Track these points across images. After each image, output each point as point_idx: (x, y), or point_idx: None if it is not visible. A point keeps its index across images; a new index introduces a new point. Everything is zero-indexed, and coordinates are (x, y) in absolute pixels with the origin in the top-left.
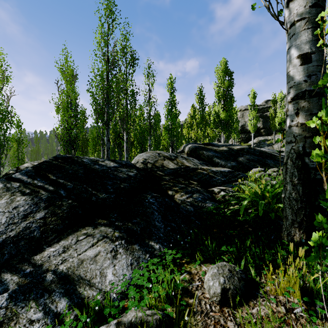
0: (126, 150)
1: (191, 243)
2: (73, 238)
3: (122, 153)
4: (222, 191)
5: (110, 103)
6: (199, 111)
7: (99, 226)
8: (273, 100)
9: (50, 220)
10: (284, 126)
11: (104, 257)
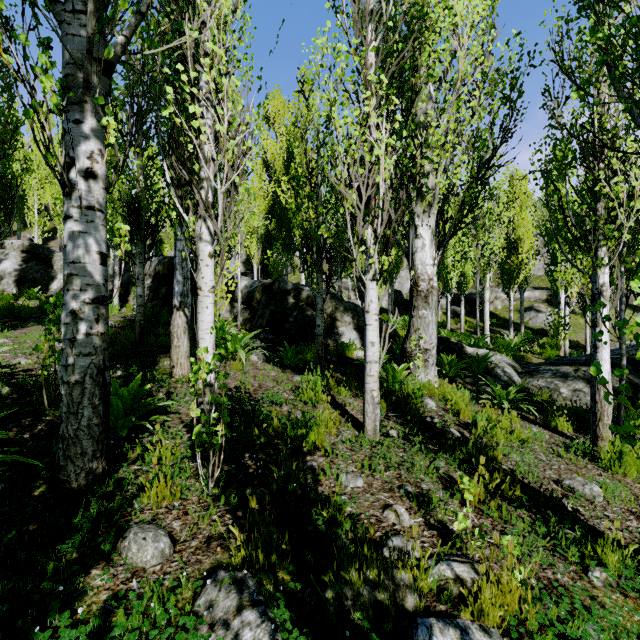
0: None
1: None
2: None
3: None
4: None
5: None
6: None
7: None
8: None
9: None
10: None
11: None
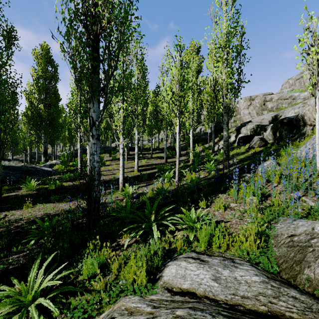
0: None
1: None
2: None
3: None
4: None
5: None
6: None
7: None
8: None
9: None
10: None
11: None
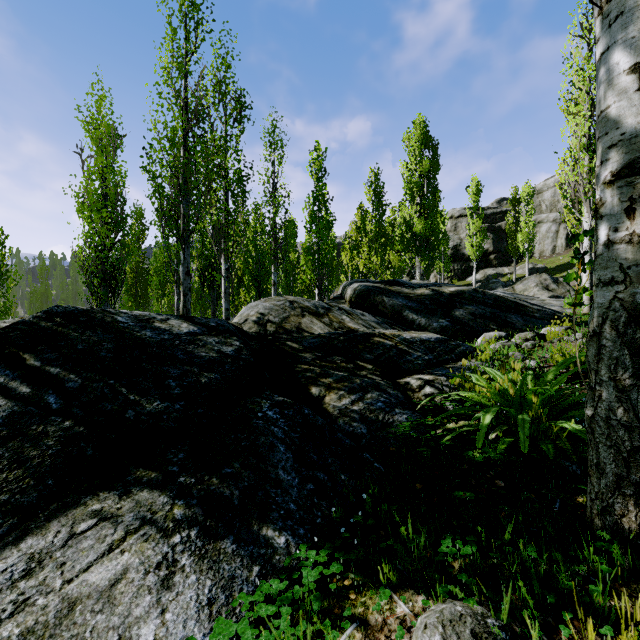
0: (226, 295)
1: (366, 523)
2: (61, 528)
3: (218, 300)
4: (427, 385)
5: (191, 195)
6: (372, 217)
7: (135, 488)
8: (514, 198)
9: (5, 479)
10: (534, 248)
11: (138, 584)
